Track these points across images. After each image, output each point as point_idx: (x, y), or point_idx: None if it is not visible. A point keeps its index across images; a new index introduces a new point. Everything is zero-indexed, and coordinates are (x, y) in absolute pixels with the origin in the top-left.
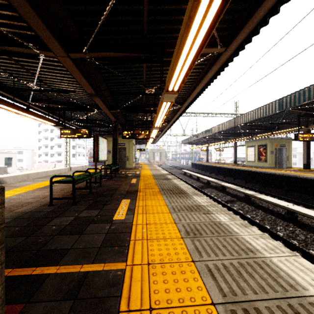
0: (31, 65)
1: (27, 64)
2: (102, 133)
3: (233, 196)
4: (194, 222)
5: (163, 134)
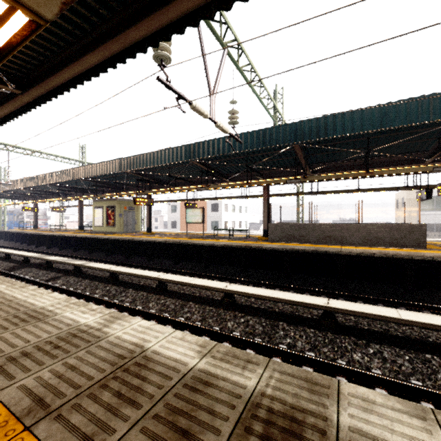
0: None
1: None
2: None
3: (61, 272)
4: None
5: None
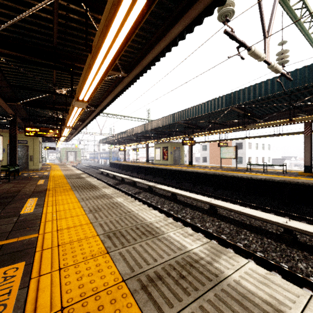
0: None
1: None
2: None
3: (141, 189)
4: (97, 205)
5: (78, 133)
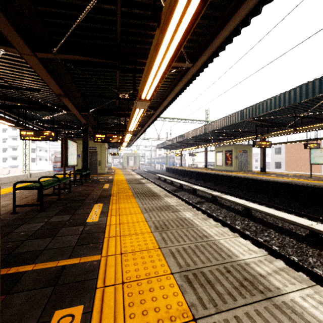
0: None
1: None
2: (69, 135)
3: (203, 198)
4: (163, 219)
5: (137, 138)
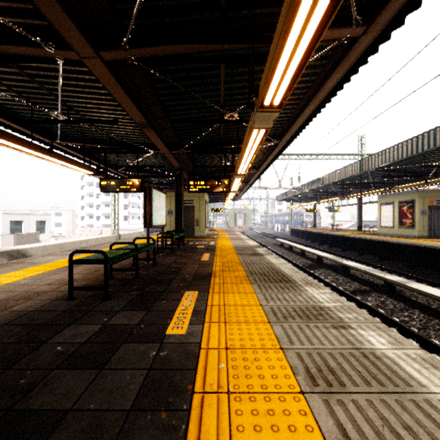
0: (52, 82)
1: (46, 81)
2: (162, 187)
3: (364, 284)
4: (319, 348)
5: (249, 187)
